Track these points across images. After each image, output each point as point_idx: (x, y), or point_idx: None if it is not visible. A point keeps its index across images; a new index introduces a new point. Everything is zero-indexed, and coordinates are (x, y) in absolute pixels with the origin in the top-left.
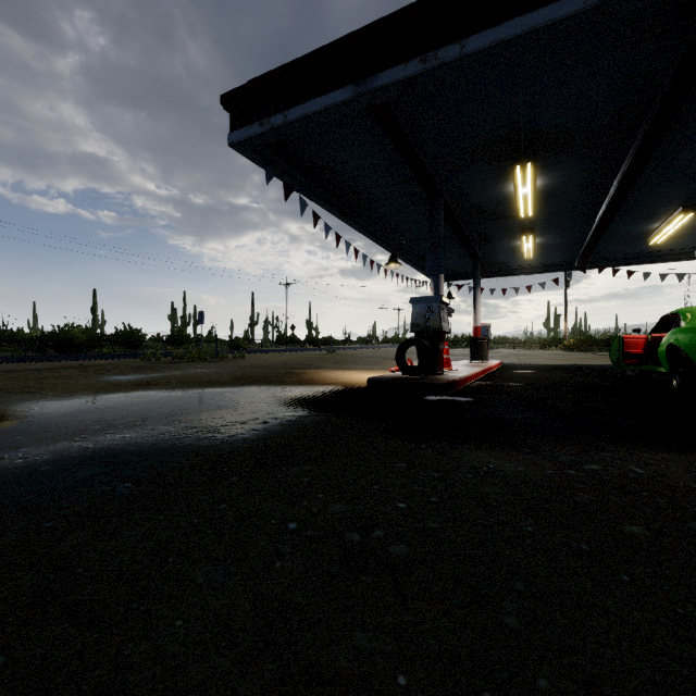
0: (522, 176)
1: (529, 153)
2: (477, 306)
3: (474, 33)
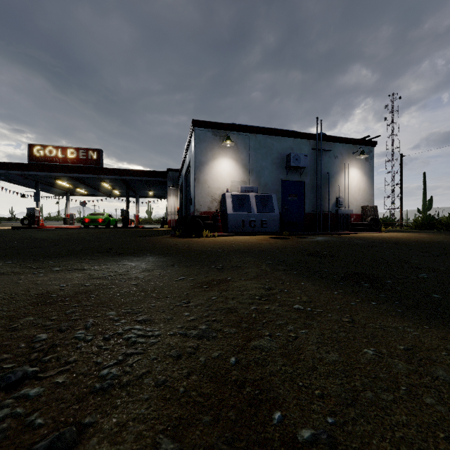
0: (60, 181)
1: (58, 179)
2: (68, 207)
3: (31, 171)
